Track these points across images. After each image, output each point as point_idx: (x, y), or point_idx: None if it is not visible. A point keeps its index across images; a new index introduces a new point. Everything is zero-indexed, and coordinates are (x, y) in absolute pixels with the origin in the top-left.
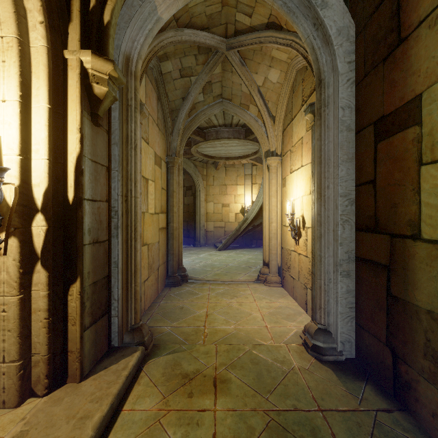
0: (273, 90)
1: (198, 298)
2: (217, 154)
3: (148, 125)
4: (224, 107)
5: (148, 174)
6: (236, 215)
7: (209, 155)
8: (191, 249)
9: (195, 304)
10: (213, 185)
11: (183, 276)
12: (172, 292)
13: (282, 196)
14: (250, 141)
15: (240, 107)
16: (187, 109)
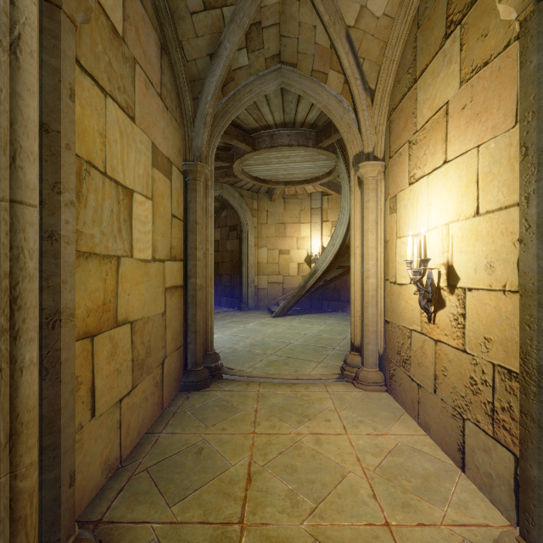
0: (374, 35)
1: (236, 422)
2: (273, 176)
3: (134, 83)
4: (284, 79)
5: (132, 179)
6: (299, 265)
7: (260, 178)
8: (236, 314)
9: (227, 440)
10: (267, 224)
11: (213, 370)
12: (189, 404)
13: (389, 229)
14: (323, 150)
15: (312, 78)
16: (219, 77)
